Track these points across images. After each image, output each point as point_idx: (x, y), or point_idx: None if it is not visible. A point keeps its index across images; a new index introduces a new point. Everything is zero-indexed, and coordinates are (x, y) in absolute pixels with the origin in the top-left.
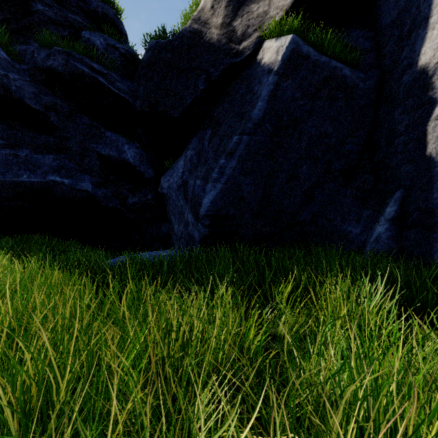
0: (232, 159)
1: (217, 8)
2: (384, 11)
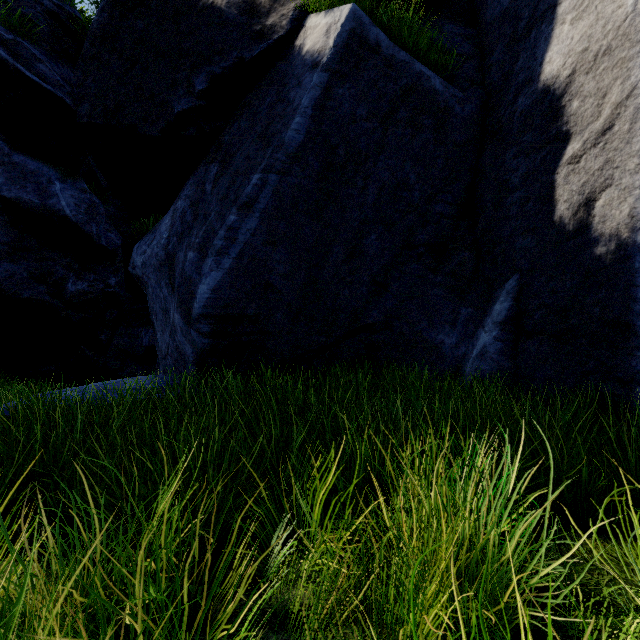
0: (250, 214)
1: None
2: None
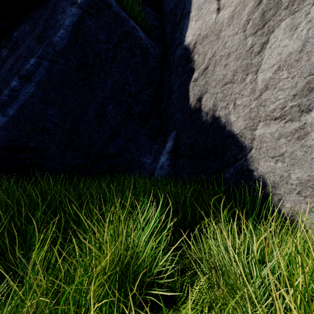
0: (28, 82)
1: None
2: (166, 1)
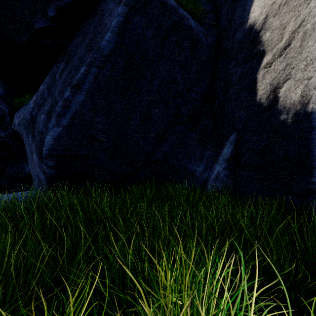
0: (79, 92)
1: None
2: None
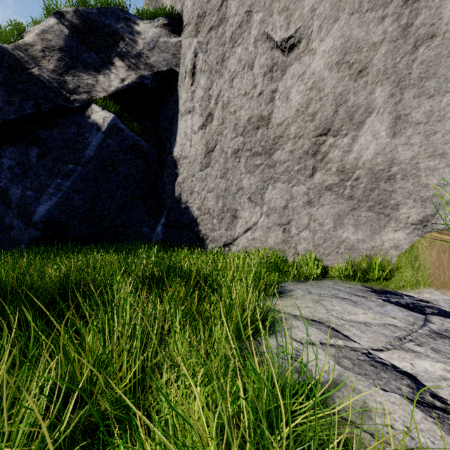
0: (68, 180)
1: (49, 56)
2: (161, 119)
